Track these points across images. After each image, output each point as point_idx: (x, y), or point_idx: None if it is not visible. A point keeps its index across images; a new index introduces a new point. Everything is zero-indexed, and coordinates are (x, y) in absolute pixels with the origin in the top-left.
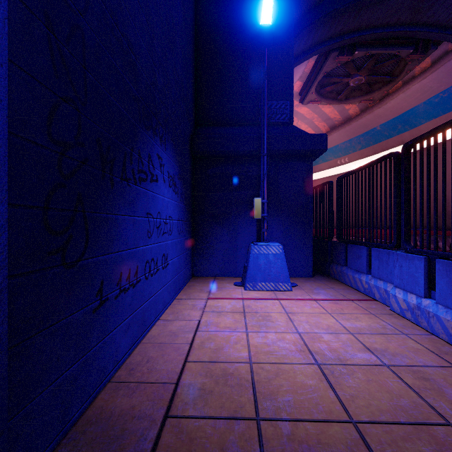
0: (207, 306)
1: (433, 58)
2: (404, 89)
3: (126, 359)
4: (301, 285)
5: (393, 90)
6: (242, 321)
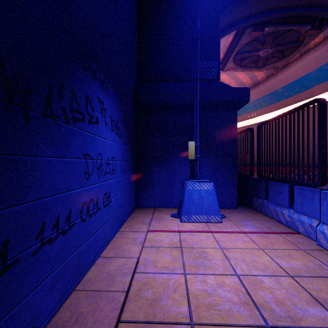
0: (147, 240)
1: (325, 34)
2: (301, 59)
3: (53, 317)
4: (229, 217)
5: (292, 60)
6: (180, 259)
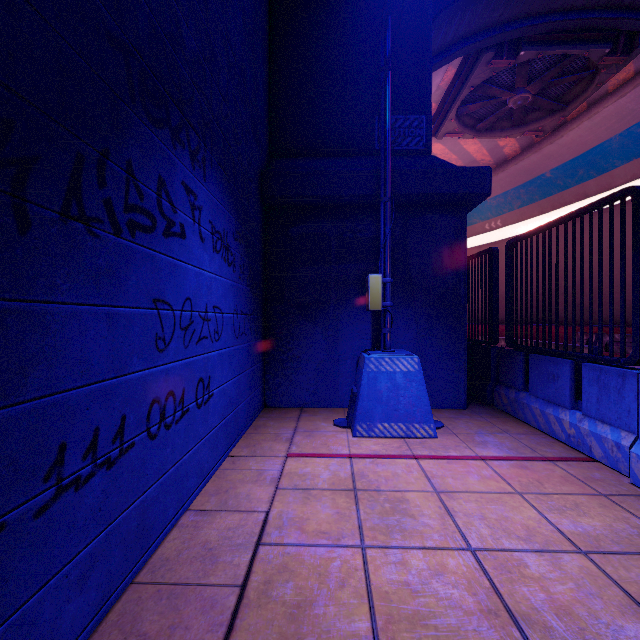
0: (286, 475)
1: (638, 65)
2: (590, 113)
3: None
4: (451, 426)
5: (573, 115)
6: (352, 515)
